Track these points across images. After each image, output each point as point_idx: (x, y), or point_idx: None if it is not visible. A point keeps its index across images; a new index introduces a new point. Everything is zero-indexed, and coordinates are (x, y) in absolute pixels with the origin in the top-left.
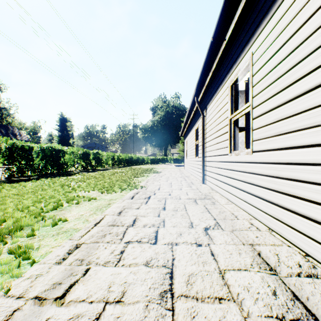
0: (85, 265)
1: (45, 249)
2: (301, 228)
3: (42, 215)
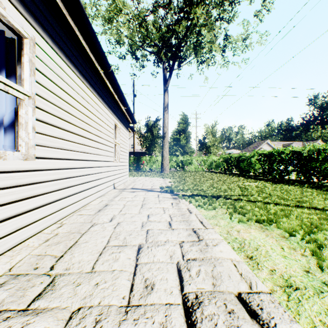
0: (175, 208)
1: (203, 211)
2: (72, 202)
3: (257, 219)
